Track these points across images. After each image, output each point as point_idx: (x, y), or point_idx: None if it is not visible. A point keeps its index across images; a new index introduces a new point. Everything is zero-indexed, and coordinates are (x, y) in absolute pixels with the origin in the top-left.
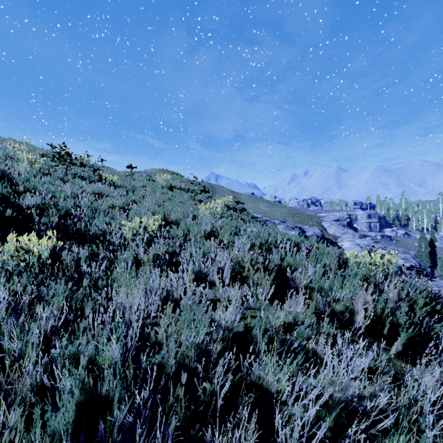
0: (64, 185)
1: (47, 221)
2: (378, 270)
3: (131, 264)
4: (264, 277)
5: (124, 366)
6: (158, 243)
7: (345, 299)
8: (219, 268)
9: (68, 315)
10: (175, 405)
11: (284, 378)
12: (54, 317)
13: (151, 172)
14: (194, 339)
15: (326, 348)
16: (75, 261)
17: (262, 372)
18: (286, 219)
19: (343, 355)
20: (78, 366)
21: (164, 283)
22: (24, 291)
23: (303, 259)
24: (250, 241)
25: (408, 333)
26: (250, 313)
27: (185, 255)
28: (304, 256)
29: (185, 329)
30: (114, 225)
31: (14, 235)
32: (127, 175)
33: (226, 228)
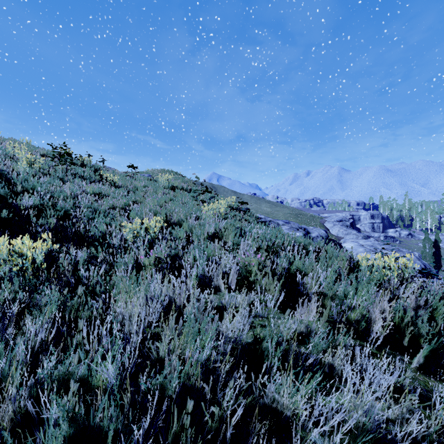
0: (63, 185)
1: (45, 223)
2: (393, 275)
3: (132, 268)
4: (272, 283)
5: (122, 383)
6: (159, 246)
7: (361, 307)
8: (224, 272)
9: (62, 326)
10: (179, 431)
11: (302, 401)
12: (45, 329)
13: (152, 173)
14: (199, 353)
15: (345, 364)
16: (72, 265)
17: (277, 393)
18: (289, 219)
19: (368, 374)
20: (69, 389)
21: (166, 289)
22: (16, 298)
23: (312, 262)
24: (255, 243)
25: (430, 345)
26: (259, 322)
27: (189, 258)
28: (313, 259)
29: (189, 342)
30: (114, 226)
31: (5, 238)
32: (128, 175)
33: (230, 230)
